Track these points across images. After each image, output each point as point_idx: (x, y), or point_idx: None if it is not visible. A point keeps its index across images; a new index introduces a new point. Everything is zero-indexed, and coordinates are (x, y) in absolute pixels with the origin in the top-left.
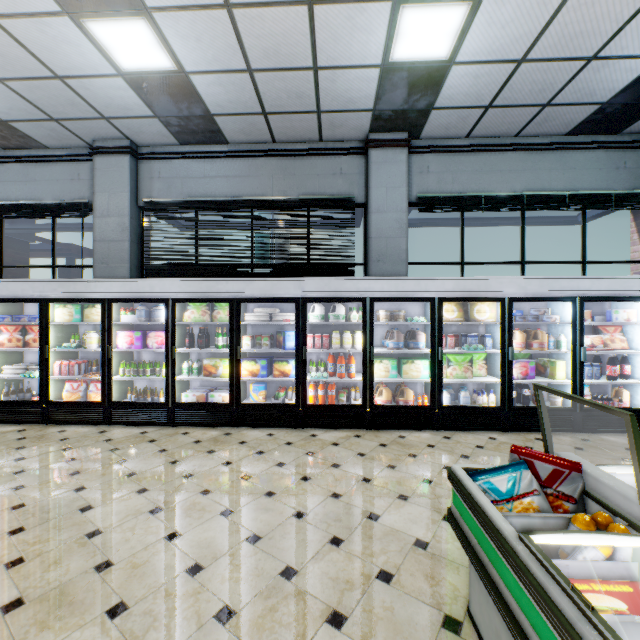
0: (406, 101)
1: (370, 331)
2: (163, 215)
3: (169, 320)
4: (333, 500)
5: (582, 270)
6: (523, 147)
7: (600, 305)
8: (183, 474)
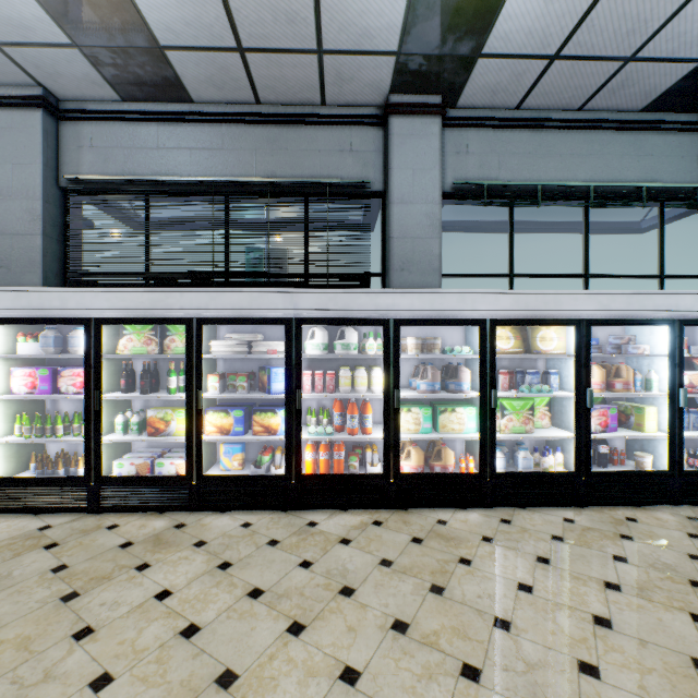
0: (445, 40)
1: (394, 367)
2: (95, 199)
3: (91, 351)
4: (345, 691)
5: (659, 286)
6: (588, 124)
7: (690, 331)
8: (74, 629)
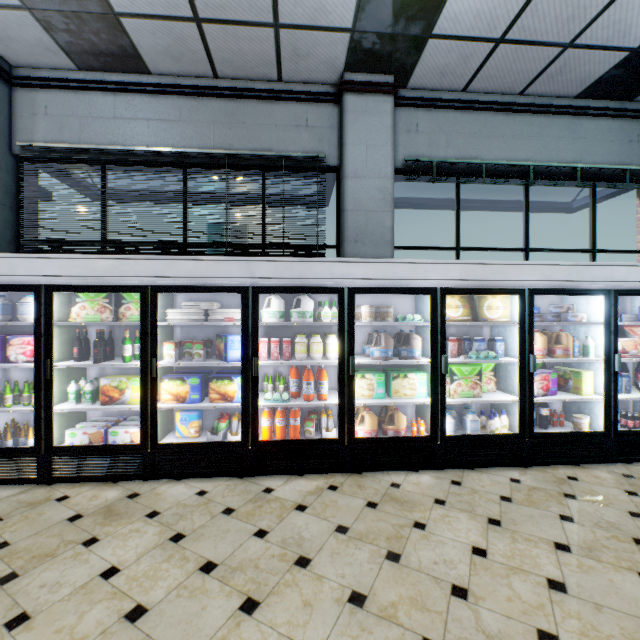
0: (397, 18)
1: (349, 334)
2: (50, 167)
3: (41, 319)
4: None
5: (591, 260)
6: (528, 108)
7: (621, 301)
8: (8, 617)
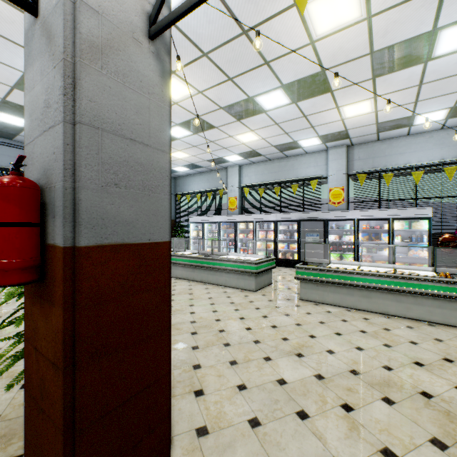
0: None
1: None
2: None
3: None
4: None
5: None
6: None
7: None
8: None
